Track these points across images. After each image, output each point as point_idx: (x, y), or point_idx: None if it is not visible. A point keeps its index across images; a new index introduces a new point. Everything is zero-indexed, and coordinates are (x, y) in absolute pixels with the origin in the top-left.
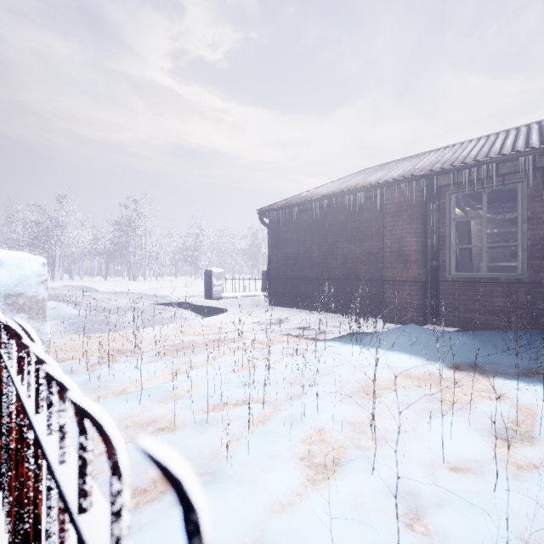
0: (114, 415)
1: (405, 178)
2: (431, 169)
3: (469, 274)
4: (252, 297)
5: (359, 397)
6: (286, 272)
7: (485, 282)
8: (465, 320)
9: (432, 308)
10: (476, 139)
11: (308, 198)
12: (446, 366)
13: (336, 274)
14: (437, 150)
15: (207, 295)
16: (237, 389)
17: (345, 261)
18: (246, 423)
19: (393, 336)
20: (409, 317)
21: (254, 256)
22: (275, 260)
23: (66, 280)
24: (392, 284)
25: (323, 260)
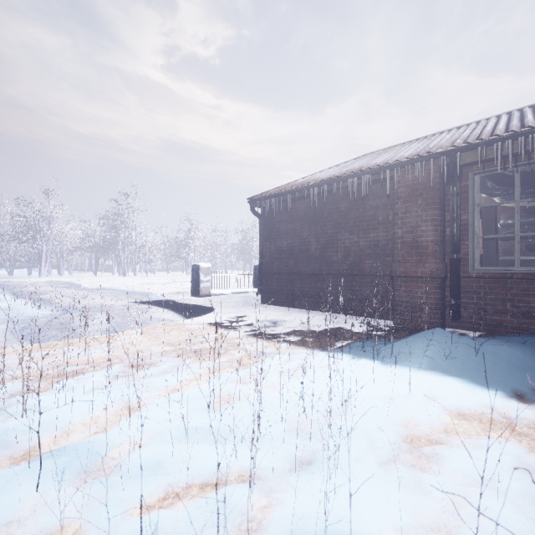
0: None
1: (420, 157)
2: (452, 145)
3: (498, 269)
4: (243, 294)
5: (406, 465)
6: (280, 267)
7: (519, 278)
8: (493, 323)
9: (452, 308)
10: (494, 117)
11: (305, 183)
12: (506, 396)
13: (336, 269)
14: (448, 130)
15: (194, 292)
16: (210, 449)
17: (347, 254)
18: None
19: (421, 348)
20: (425, 319)
21: (246, 251)
22: (268, 254)
23: (54, 276)
24: (404, 280)
25: (321, 253)
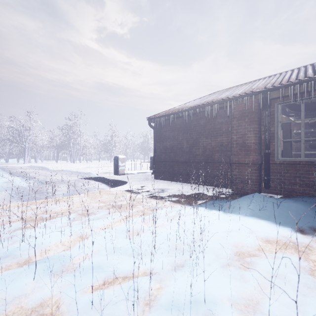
0: (3, 296)
1: (247, 94)
2: (265, 87)
3: (291, 159)
4: (144, 173)
5: (235, 267)
6: (166, 157)
7: (303, 164)
8: (288, 190)
9: (265, 181)
10: (290, 70)
11: (180, 109)
12: (294, 231)
13: (198, 159)
14: (263, 78)
15: (115, 172)
16: (127, 259)
17: (204, 150)
18: (132, 309)
19: (246, 204)
20: (249, 188)
21: (145, 148)
22: (158, 150)
23: (33, 163)
24: (237, 165)
25: (190, 150)
